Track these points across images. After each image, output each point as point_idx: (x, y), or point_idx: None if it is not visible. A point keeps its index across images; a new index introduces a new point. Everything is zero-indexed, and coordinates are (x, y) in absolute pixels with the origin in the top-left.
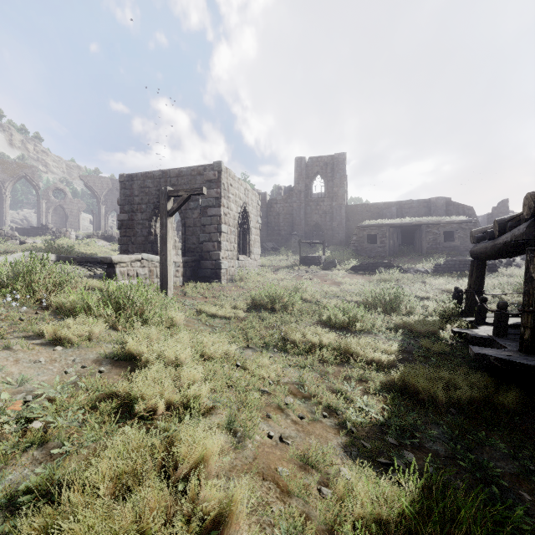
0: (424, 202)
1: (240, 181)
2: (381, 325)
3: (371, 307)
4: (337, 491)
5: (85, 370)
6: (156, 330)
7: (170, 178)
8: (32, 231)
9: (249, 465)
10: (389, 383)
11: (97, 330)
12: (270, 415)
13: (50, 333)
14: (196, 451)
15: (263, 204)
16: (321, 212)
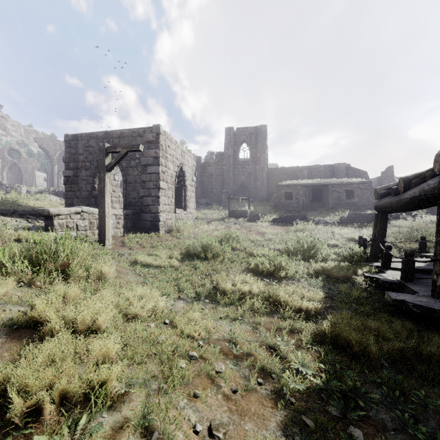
0: (329, 167)
1: (177, 144)
2: (303, 272)
3: (292, 254)
4: None
5: None
6: (76, 287)
7: (112, 138)
8: None
9: None
10: (320, 334)
11: (2, 290)
12: (198, 393)
13: None
14: None
15: (198, 166)
16: (247, 174)
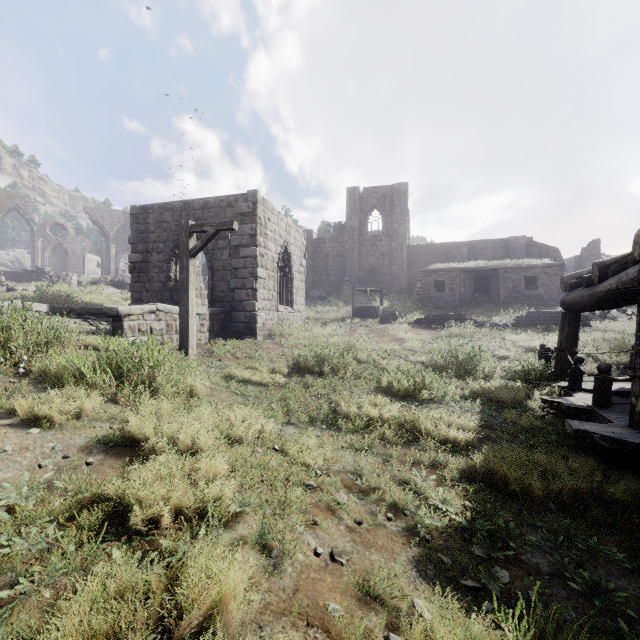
0: (501, 242)
1: (280, 215)
2: (455, 393)
3: (441, 369)
4: (412, 639)
5: (67, 462)
6: (169, 404)
7: (193, 210)
8: (24, 276)
9: (288, 601)
10: (470, 470)
11: (89, 405)
12: (317, 521)
13: (25, 409)
14: (209, 593)
15: (309, 244)
16: (378, 254)
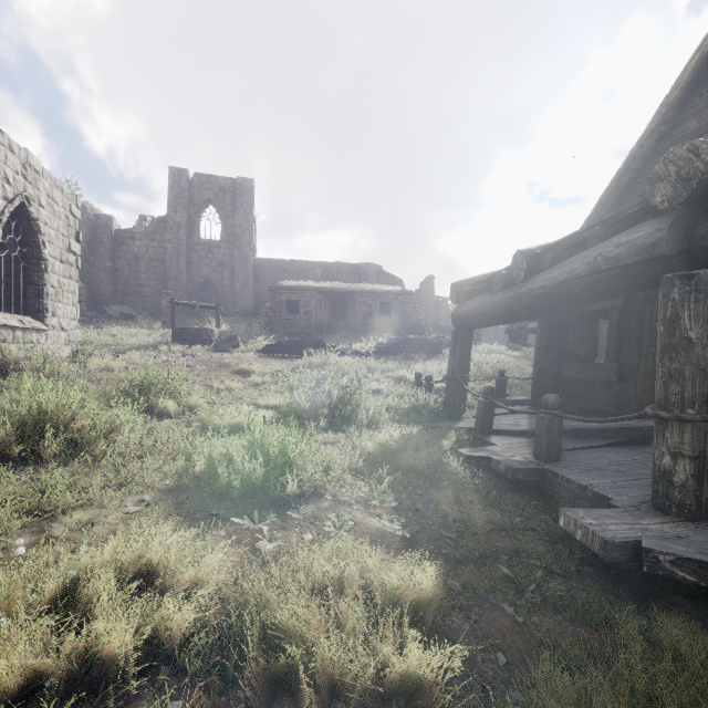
0: (354, 267)
1: (5, 138)
2: (343, 466)
3: (307, 417)
4: None
5: None
6: None
7: None
8: None
9: None
10: None
11: None
12: None
13: None
14: None
15: (106, 236)
16: (215, 264)
